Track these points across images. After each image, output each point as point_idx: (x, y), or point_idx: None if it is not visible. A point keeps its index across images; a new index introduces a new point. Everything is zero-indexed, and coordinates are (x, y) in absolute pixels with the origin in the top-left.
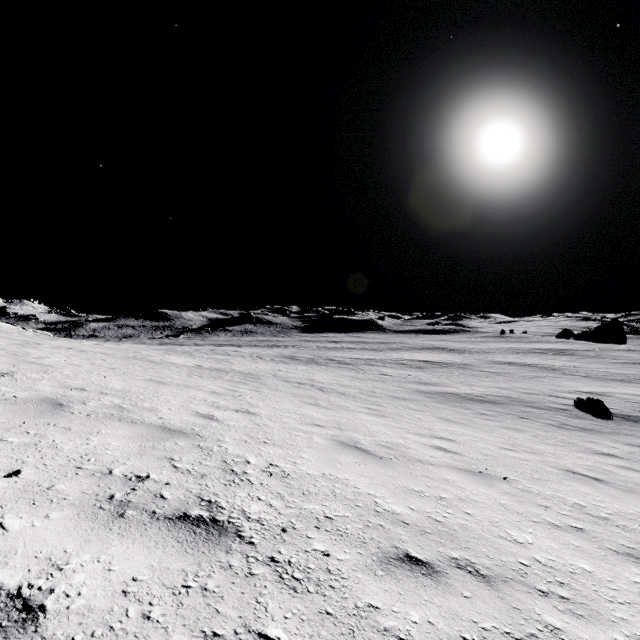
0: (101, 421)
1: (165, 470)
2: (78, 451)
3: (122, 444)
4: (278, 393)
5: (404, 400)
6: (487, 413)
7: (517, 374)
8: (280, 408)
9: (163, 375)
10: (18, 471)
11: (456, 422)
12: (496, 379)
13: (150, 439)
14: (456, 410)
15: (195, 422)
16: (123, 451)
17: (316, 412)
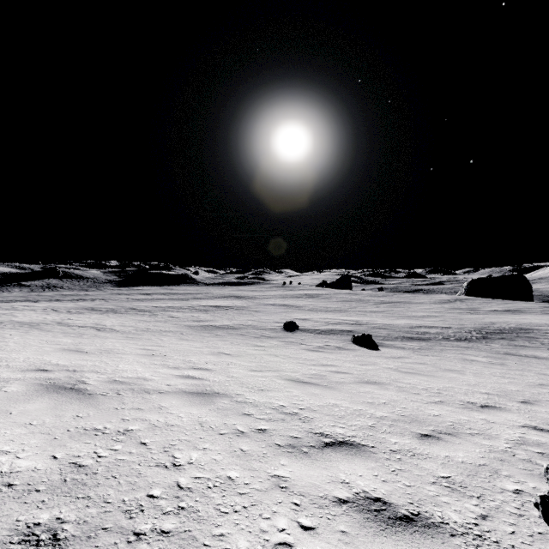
0: None
1: None
2: None
3: None
4: (48, 333)
5: (168, 332)
6: (222, 334)
7: (271, 311)
8: (34, 338)
9: None
10: None
11: (189, 340)
12: (254, 315)
13: None
14: (201, 334)
15: None
16: None
17: (69, 339)
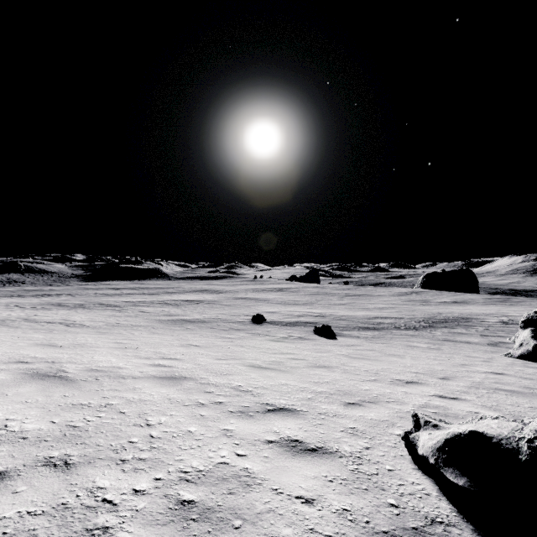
0: None
1: None
2: None
3: None
4: (16, 329)
5: (139, 326)
6: (192, 328)
7: (241, 305)
8: (5, 335)
9: None
10: None
11: (160, 333)
12: (224, 309)
13: None
14: (172, 328)
15: None
16: None
17: (40, 335)
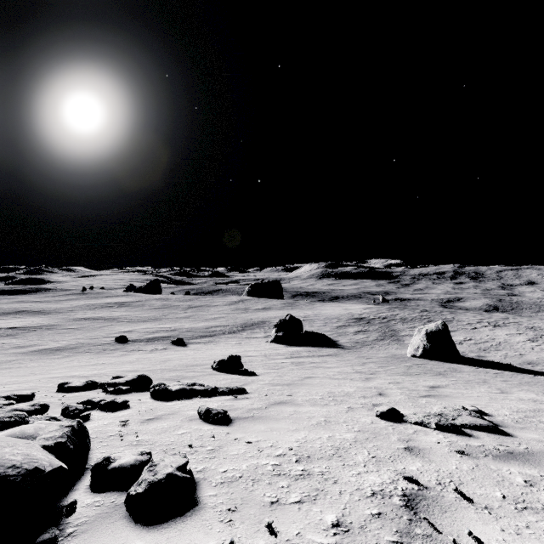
0: None
1: None
2: None
3: None
4: None
5: (14, 360)
6: (70, 354)
7: (91, 327)
8: None
9: None
10: None
11: (54, 362)
12: (76, 333)
13: None
14: (52, 357)
15: None
16: None
17: None
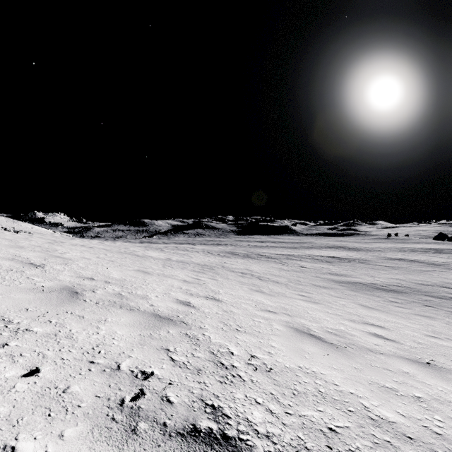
0: (107, 308)
1: (165, 364)
2: (90, 342)
3: (125, 333)
4: (229, 281)
5: (324, 288)
6: (395, 301)
7: (409, 268)
8: (236, 295)
9: (146, 266)
10: (37, 370)
11: (374, 309)
12: (392, 272)
13: (146, 327)
14: (369, 297)
15: (178, 309)
16: (127, 341)
17: (264, 299)
